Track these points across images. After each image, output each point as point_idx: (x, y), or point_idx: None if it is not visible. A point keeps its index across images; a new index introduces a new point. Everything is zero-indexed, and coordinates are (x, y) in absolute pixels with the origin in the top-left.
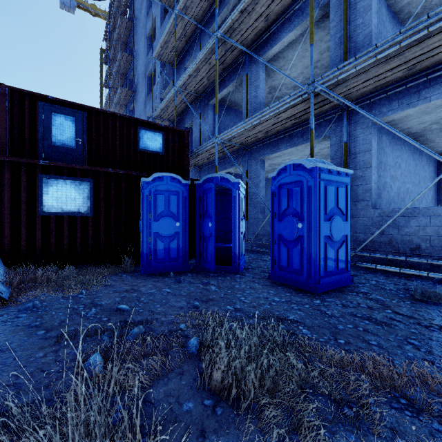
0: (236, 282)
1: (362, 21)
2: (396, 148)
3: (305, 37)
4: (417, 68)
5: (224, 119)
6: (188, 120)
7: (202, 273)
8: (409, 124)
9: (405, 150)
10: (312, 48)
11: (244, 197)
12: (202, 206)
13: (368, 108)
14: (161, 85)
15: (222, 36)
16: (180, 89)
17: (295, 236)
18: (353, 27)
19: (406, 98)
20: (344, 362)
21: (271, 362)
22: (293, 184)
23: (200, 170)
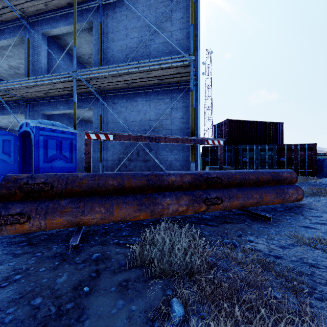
0: None
1: (38, 58)
2: (78, 126)
3: (23, 46)
4: (50, 95)
5: None
6: None
7: None
8: (78, 116)
9: (85, 127)
10: None
11: None
12: None
13: (40, 105)
14: None
15: None
16: None
17: None
18: (34, 59)
19: (53, 106)
20: None
21: None
22: None
23: None
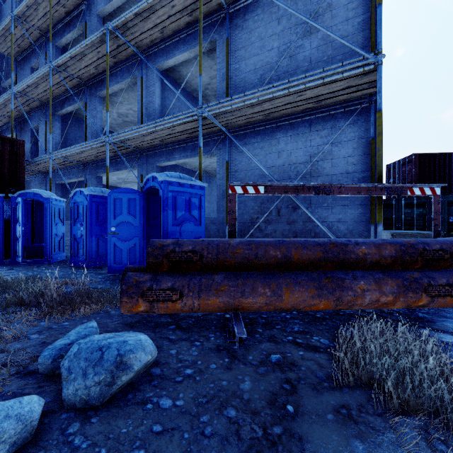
0: (39, 267)
1: (151, 99)
2: None
3: (133, 88)
4: (166, 142)
5: (75, 130)
6: (34, 123)
7: (15, 266)
8: (193, 166)
9: None
10: (107, 114)
11: (63, 207)
12: (16, 214)
13: (154, 156)
14: (1, 72)
15: (57, 67)
16: (19, 94)
17: (80, 235)
18: (148, 101)
19: (168, 155)
20: (50, 283)
21: (1, 282)
22: (80, 203)
23: (46, 177)
